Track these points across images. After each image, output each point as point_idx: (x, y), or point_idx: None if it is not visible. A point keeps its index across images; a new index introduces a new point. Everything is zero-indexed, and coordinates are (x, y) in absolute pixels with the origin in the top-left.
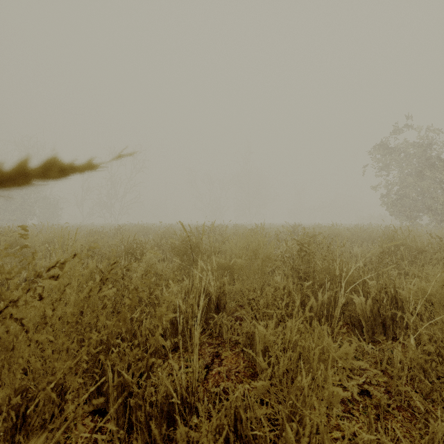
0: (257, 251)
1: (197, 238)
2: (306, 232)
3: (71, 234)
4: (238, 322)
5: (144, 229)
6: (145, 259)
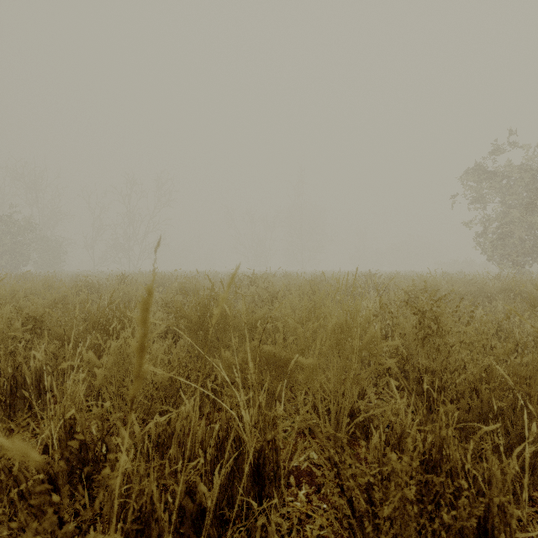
0: (340, 331)
1: (232, 292)
2: (432, 291)
3: (51, 286)
4: (304, 490)
5: (161, 279)
6: (115, 345)
